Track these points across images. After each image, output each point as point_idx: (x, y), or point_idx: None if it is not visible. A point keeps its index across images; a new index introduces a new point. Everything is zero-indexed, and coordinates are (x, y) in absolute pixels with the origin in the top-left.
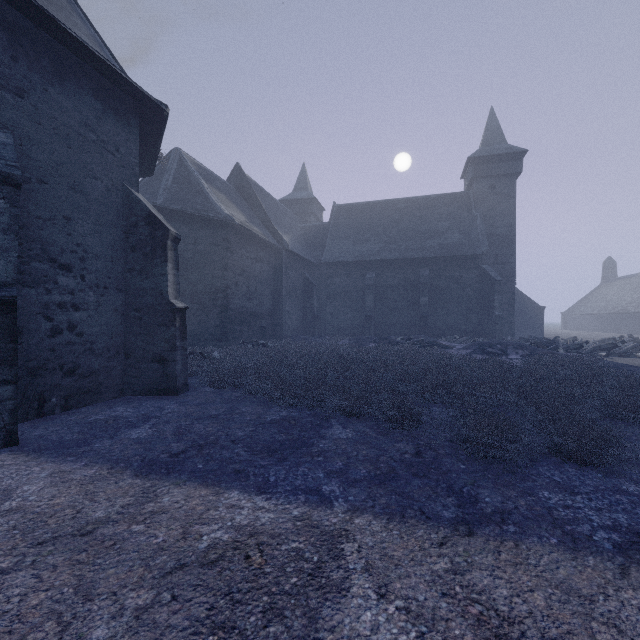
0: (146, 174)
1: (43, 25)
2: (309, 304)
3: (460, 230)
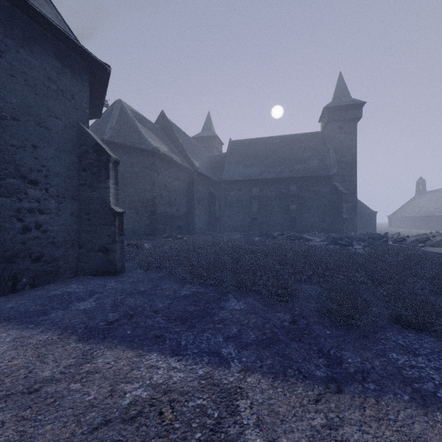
0: (96, 117)
1: (16, 3)
2: (212, 210)
3: (318, 158)
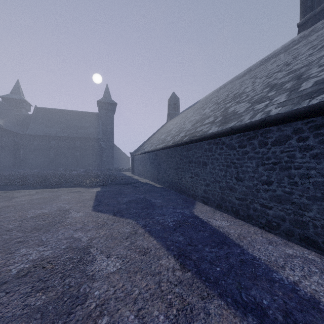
0: None
1: None
2: (17, 154)
3: (94, 127)
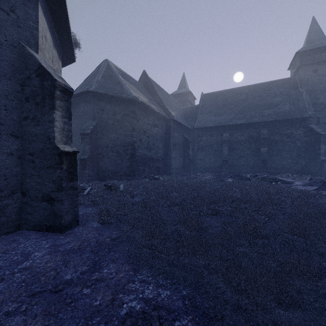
0: (71, 61)
1: None
2: (187, 153)
3: (290, 102)
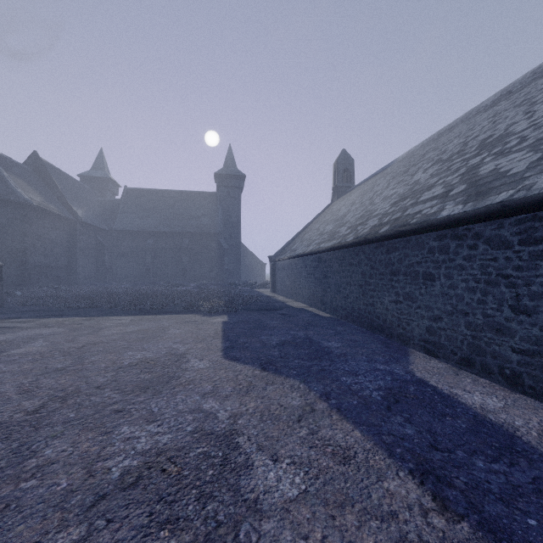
0: None
1: None
2: (101, 260)
3: (209, 216)
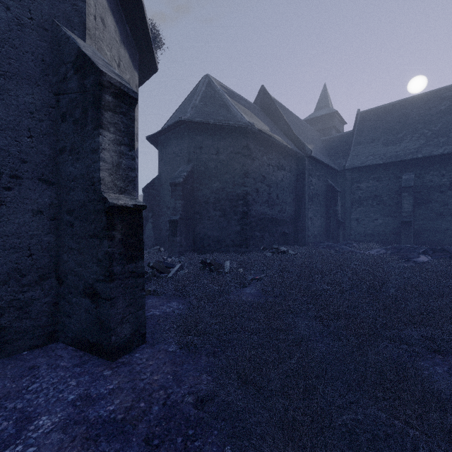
0: (152, 71)
1: None
2: (332, 210)
3: None
